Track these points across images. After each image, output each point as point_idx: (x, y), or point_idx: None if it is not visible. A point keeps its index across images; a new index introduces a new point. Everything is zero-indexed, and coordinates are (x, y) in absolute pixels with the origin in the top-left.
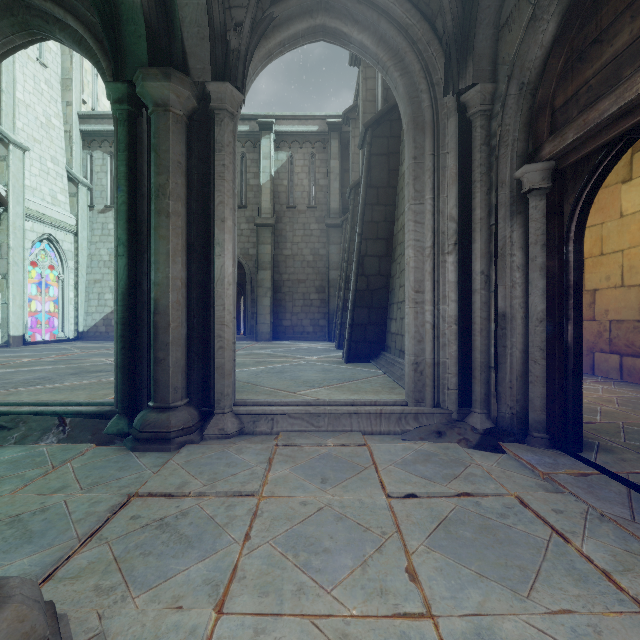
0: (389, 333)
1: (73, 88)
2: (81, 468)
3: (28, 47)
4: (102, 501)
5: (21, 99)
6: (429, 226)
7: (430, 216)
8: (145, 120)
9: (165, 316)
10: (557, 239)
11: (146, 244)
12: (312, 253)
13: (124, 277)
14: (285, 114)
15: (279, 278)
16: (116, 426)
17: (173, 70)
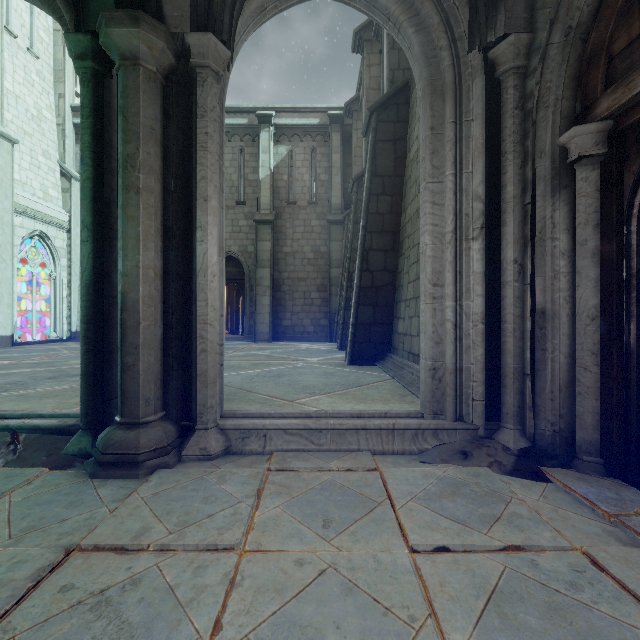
0: (396, 333)
1: (66, 80)
2: (20, 504)
3: (18, 36)
4: (28, 560)
5: (10, 90)
6: (450, 207)
7: (451, 195)
8: (115, 83)
9: (134, 313)
10: (615, 217)
11: (117, 229)
12: (313, 250)
13: (88, 267)
14: (285, 106)
15: (279, 276)
16: (77, 445)
17: (142, 13)
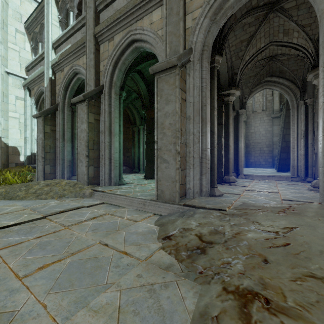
0: None
1: None
2: None
3: None
4: None
5: None
6: (295, 132)
7: (296, 130)
8: None
9: None
10: None
11: None
12: (264, 130)
13: None
14: None
15: (248, 142)
16: None
17: (232, 111)
